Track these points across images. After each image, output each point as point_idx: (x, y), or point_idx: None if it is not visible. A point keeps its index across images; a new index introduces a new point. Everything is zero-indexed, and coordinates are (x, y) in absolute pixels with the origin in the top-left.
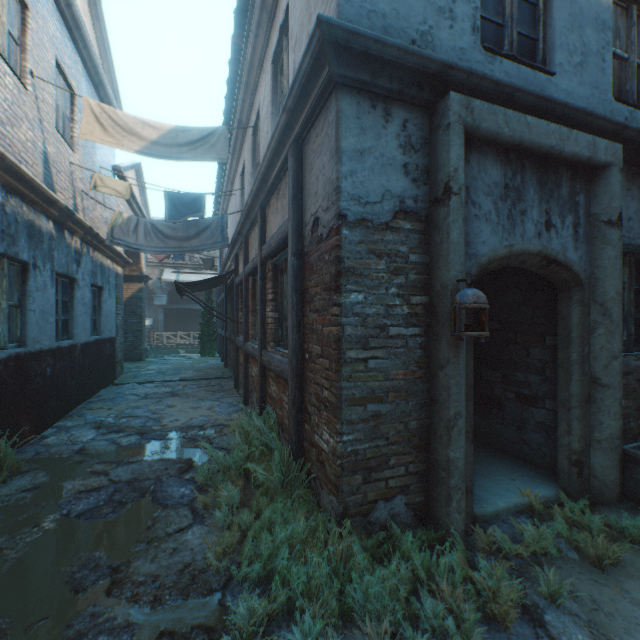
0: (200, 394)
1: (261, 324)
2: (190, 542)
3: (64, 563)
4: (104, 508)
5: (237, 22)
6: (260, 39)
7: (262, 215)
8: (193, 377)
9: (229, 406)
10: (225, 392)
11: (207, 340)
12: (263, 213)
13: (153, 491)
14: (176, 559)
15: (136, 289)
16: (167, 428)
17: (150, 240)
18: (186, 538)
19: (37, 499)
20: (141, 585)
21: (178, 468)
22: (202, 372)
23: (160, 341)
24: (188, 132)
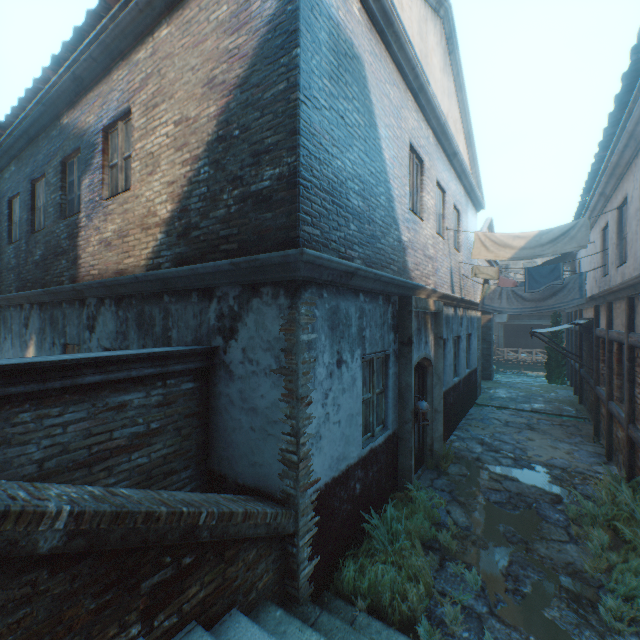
0: (555, 433)
1: (627, 400)
2: (568, 551)
3: (497, 525)
4: (506, 504)
5: (600, 148)
6: (626, 152)
7: (628, 304)
8: (543, 410)
9: (588, 455)
10: (582, 437)
11: (553, 365)
12: (629, 302)
13: (534, 507)
14: (561, 555)
15: (485, 320)
16: (532, 460)
17: (510, 303)
18: (565, 547)
19: (468, 483)
20: (542, 557)
21: (549, 498)
22: (552, 405)
23: (500, 356)
24: (549, 232)
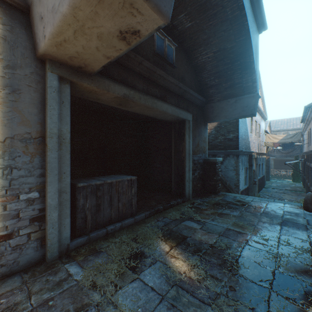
0: (292, 194)
1: (309, 180)
2: None
3: None
4: None
5: (302, 116)
6: (309, 118)
7: (309, 156)
8: (289, 189)
9: (302, 199)
10: (301, 195)
11: (295, 176)
12: (310, 156)
13: None
14: None
15: (266, 158)
16: (284, 199)
17: (277, 154)
18: None
19: None
20: None
21: None
22: (293, 188)
23: (272, 173)
24: (289, 135)
